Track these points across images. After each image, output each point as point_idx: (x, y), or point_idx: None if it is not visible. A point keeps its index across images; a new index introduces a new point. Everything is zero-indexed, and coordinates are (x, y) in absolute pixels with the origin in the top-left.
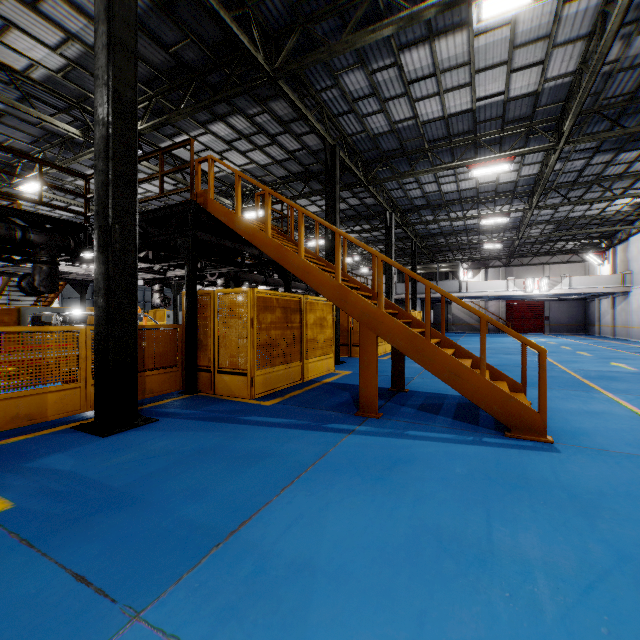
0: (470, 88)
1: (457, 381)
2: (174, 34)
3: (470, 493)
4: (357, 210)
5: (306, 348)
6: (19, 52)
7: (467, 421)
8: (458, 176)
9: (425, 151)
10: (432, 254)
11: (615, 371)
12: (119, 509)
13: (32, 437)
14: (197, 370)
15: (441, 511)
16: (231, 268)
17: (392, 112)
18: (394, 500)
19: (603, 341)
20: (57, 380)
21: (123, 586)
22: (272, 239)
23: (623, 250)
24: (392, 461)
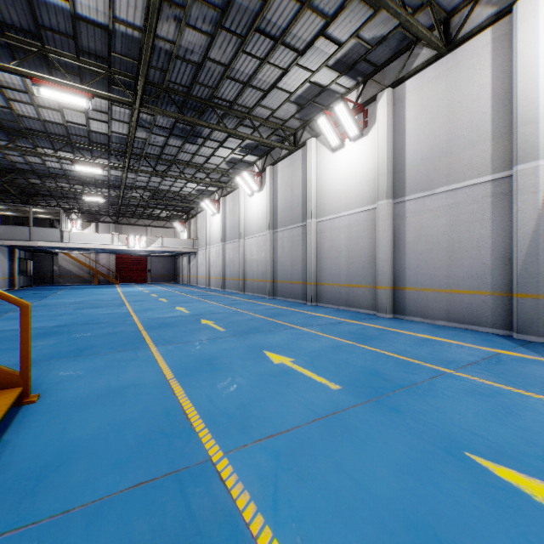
0: None
1: None
2: None
3: None
4: None
5: None
6: None
7: None
8: (35, 98)
9: None
10: (28, 196)
11: (176, 316)
12: None
13: None
14: None
15: None
16: None
17: None
18: None
19: (183, 287)
20: None
21: None
22: None
23: (195, 223)
24: None
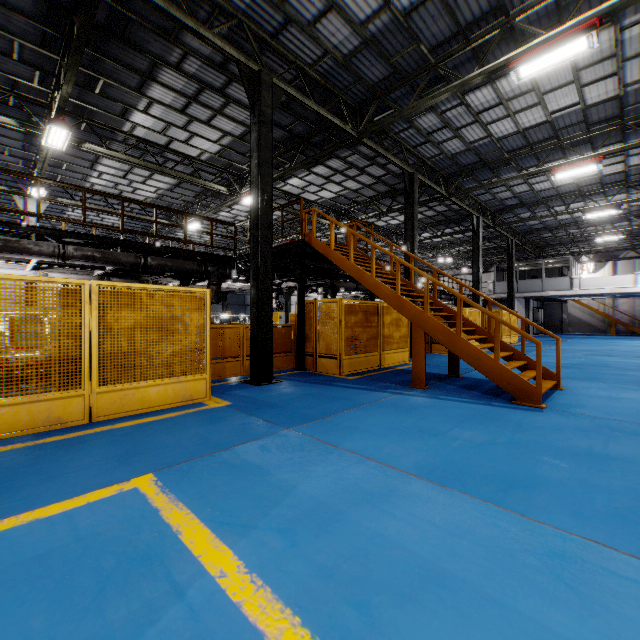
0: (541, 106)
1: (478, 364)
2: (289, 119)
3: (454, 420)
4: (445, 215)
5: (383, 342)
6: (196, 147)
7: (491, 395)
8: (550, 175)
9: (506, 160)
10: (539, 249)
11: None
12: (274, 408)
13: (223, 384)
14: (305, 355)
15: (430, 423)
16: (328, 280)
17: (466, 136)
18: (407, 418)
19: None
20: (230, 355)
21: (283, 424)
22: (354, 265)
23: None
24: (418, 406)
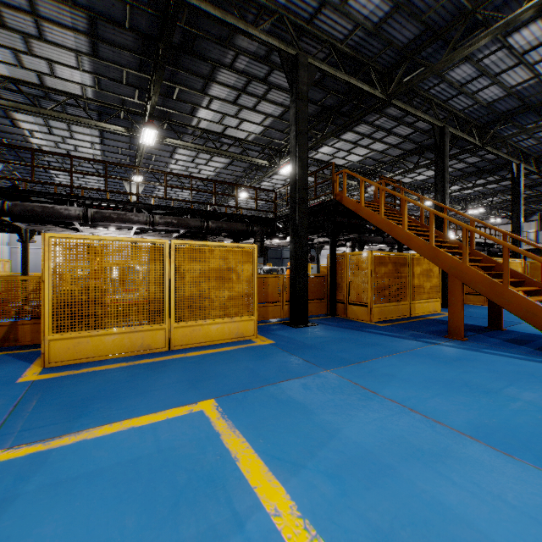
0: None
1: (531, 318)
2: (321, 94)
3: (506, 377)
4: (478, 166)
5: (413, 292)
6: (244, 131)
7: None
8: None
9: None
10: None
11: None
12: (312, 349)
13: (267, 324)
14: (336, 302)
15: (477, 377)
16: (356, 234)
17: (506, 80)
18: (448, 370)
19: None
20: (272, 300)
21: (321, 365)
22: (384, 219)
23: None
24: (458, 358)
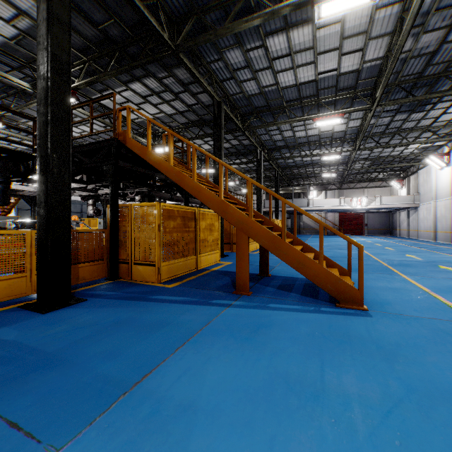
0: (314, 65)
1: (303, 268)
2: (102, 16)
3: (310, 347)
4: (237, 148)
5: (199, 246)
6: None
7: (310, 296)
8: (306, 126)
9: (284, 108)
10: (289, 180)
11: (409, 260)
12: (50, 369)
13: None
14: (118, 262)
15: (290, 361)
16: (145, 188)
17: (261, 80)
18: (257, 354)
19: (402, 240)
20: (8, 271)
21: (48, 429)
22: (173, 167)
23: (415, 179)
24: (257, 326)
